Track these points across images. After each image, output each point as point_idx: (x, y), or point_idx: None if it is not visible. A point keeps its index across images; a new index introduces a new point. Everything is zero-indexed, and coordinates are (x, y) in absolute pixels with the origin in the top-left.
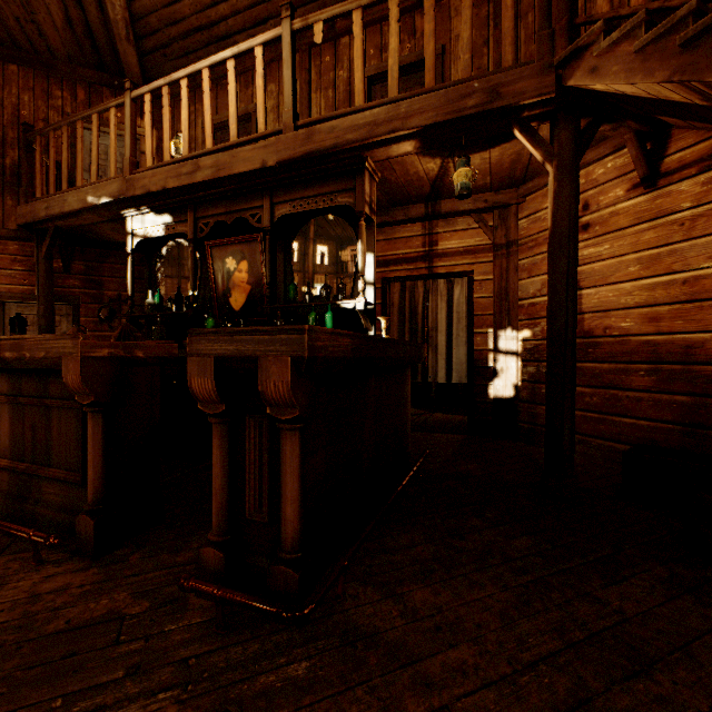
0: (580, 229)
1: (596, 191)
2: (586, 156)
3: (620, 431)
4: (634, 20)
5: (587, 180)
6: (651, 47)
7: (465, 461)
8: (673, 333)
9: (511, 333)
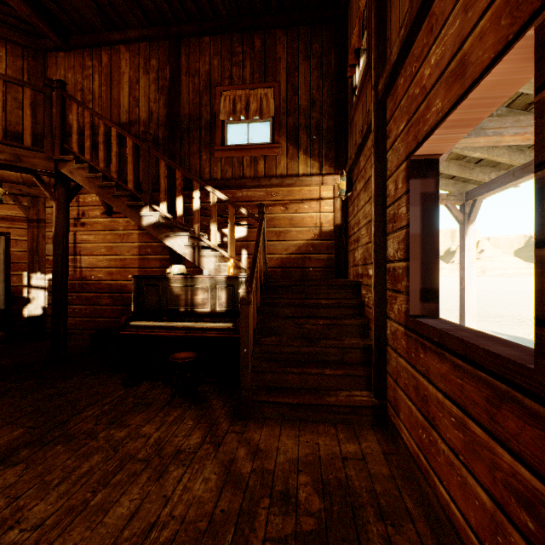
0: (81, 225)
1: (89, 209)
2: (83, 189)
3: (99, 325)
4: (85, 165)
5: (85, 201)
6: (91, 179)
7: (1, 359)
8: (118, 280)
9: (41, 275)
